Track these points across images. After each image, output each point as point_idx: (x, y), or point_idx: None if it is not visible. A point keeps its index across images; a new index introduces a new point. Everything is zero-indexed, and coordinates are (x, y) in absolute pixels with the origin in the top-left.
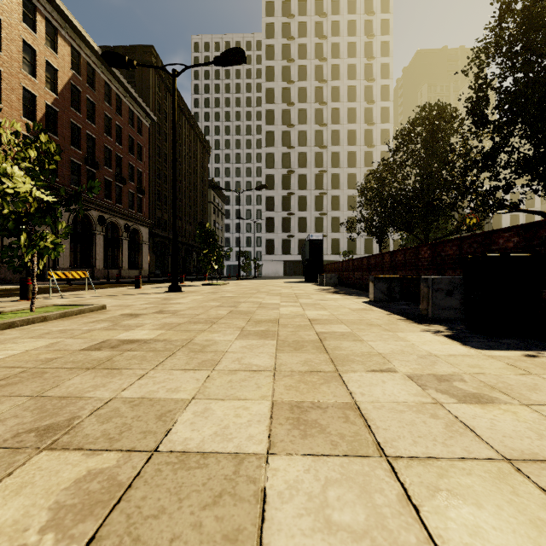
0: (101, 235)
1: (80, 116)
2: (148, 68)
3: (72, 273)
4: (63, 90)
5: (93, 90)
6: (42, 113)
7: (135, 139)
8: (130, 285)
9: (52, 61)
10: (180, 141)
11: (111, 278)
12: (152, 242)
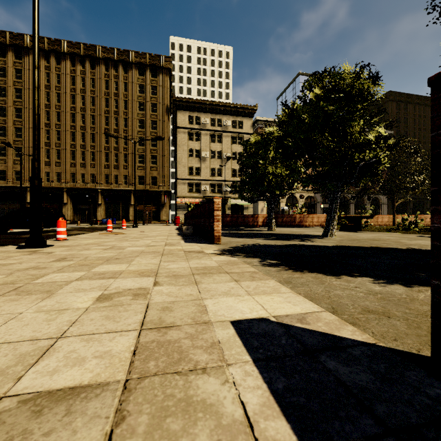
0: (352, 204)
1: None
2: (388, 104)
3: None
4: None
5: None
6: None
7: None
8: None
9: None
10: (425, 127)
11: None
12: (391, 203)
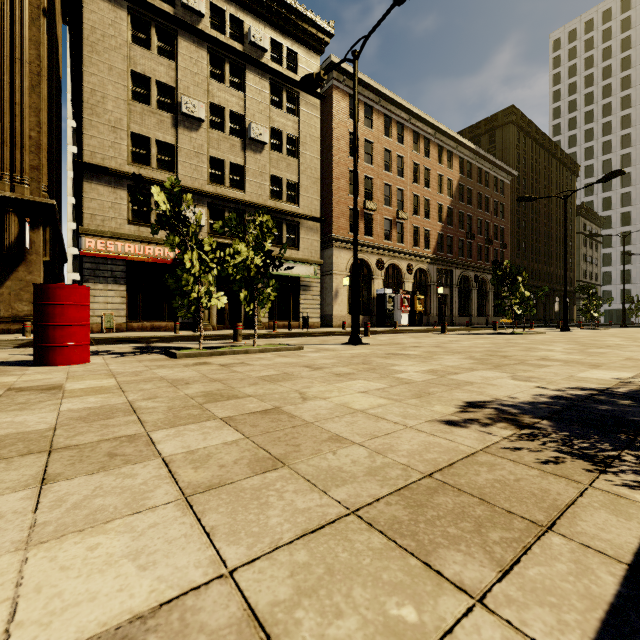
0: (475, 290)
1: (463, 204)
2: (508, 128)
3: (506, 320)
4: (455, 192)
5: (470, 180)
6: (445, 214)
7: (498, 201)
8: (515, 328)
9: (449, 177)
10: (539, 179)
11: (481, 324)
12: None
